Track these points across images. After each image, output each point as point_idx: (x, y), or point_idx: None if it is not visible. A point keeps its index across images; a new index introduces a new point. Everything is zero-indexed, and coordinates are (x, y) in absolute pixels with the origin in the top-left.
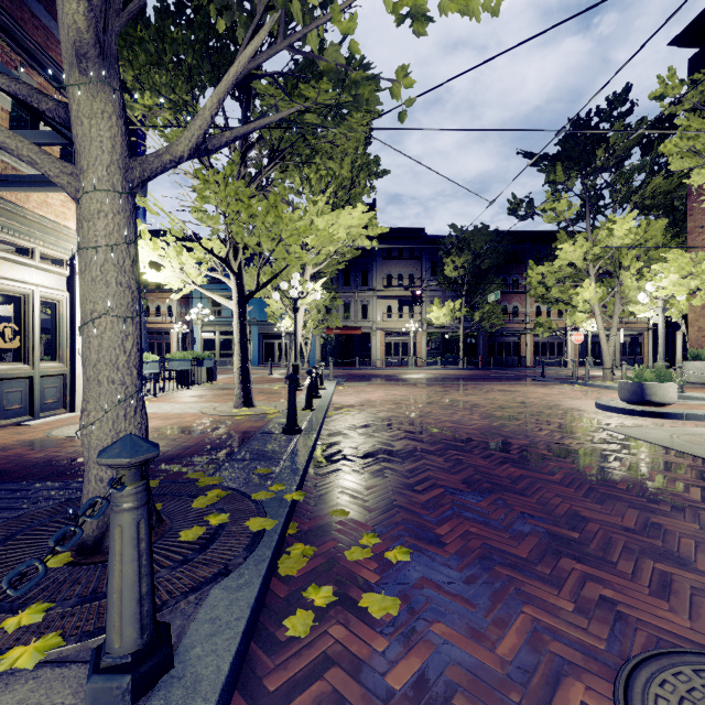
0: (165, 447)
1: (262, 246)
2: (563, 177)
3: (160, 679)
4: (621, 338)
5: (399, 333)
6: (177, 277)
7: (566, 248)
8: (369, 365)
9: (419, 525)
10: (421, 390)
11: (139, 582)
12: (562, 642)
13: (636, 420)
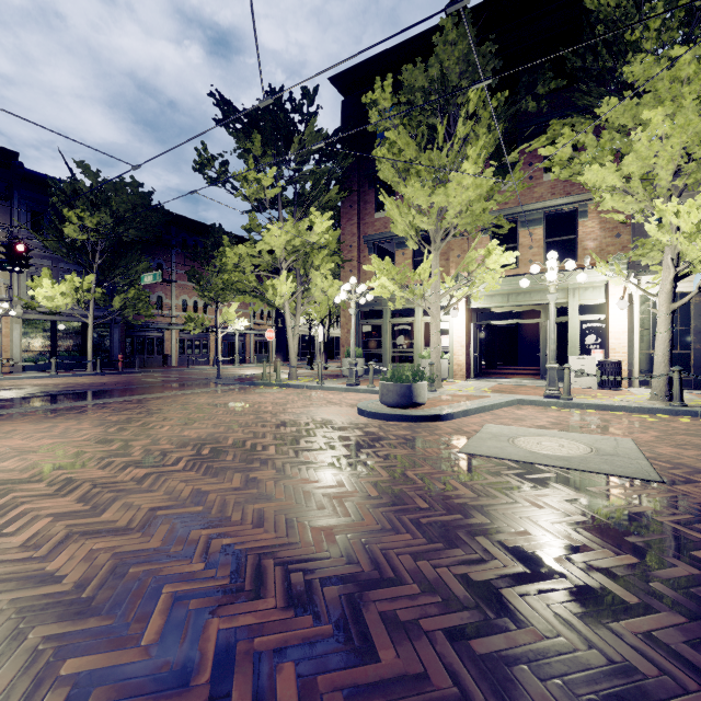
0: None
1: None
2: (260, 151)
3: None
4: (321, 336)
5: None
6: None
7: (274, 230)
8: None
9: None
10: (78, 425)
11: None
12: None
13: (434, 428)
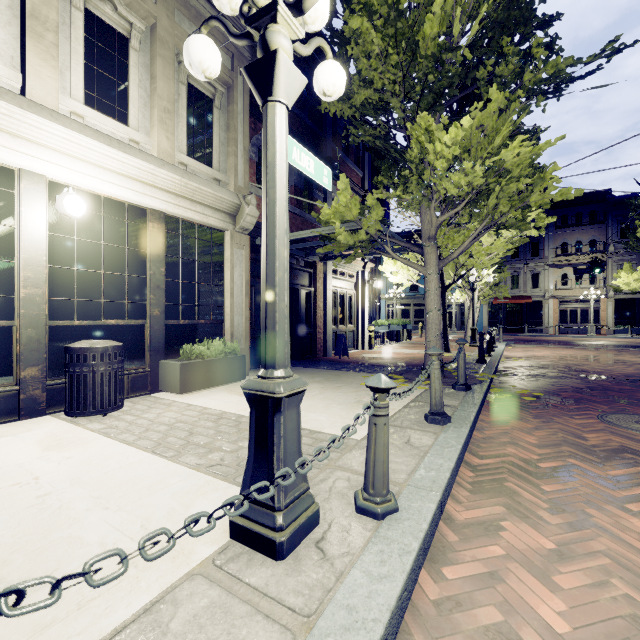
0: (419, 363)
1: (459, 259)
2: None
3: (469, 390)
4: None
5: (576, 300)
6: (406, 278)
7: None
8: (540, 332)
9: (551, 392)
10: (589, 352)
11: (464, 369)
12: (594, 409)
13: None
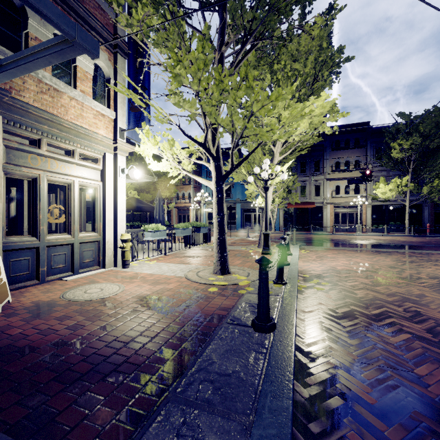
0: (125, 335)
1: (234, 125)
2: None
3: None
4: None
5: (346, 206)
6: (170, 164)
7: None
8: (320, 230)
9: None
10: (384, 259)
11: None
12: None
13: None
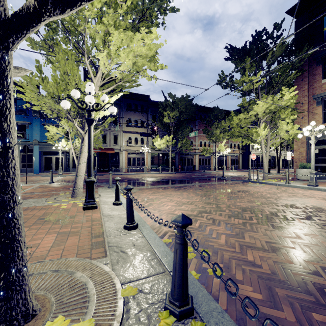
0: None
1: None
2: (249, 66)
3: None
4: (289, 157)
5: (135, 152)
6: None
7: (260, 103)
8: (118, 171)
9: None
10: (190, 194)
11: None
12: None
13: None
